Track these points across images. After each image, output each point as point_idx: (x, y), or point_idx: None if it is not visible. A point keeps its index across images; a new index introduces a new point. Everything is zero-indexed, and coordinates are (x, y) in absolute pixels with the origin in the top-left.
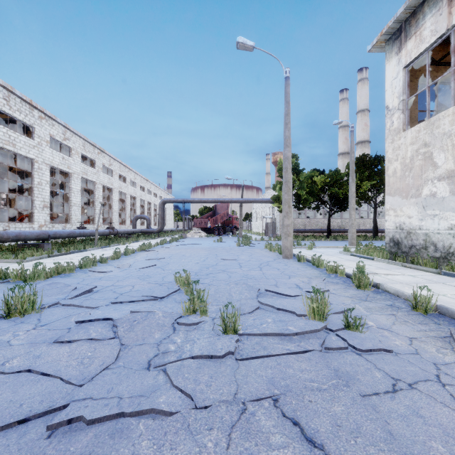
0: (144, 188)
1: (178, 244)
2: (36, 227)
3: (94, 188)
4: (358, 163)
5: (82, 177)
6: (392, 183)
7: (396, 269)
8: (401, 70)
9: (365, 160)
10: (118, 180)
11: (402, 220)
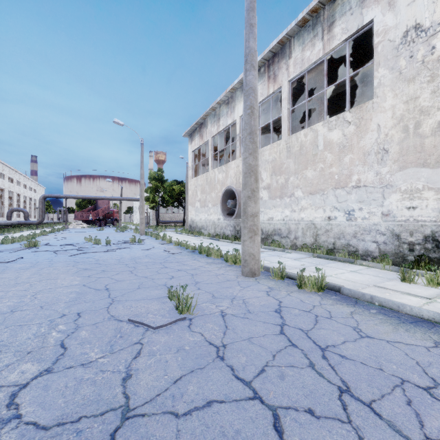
0: (13, 179)
1: (68, 232)
2: None
3: None
4: None
5: None
6: (190, 200)
7: (183, 236)
8: (191, 152)
9: None
10: None
11: (192, 216)
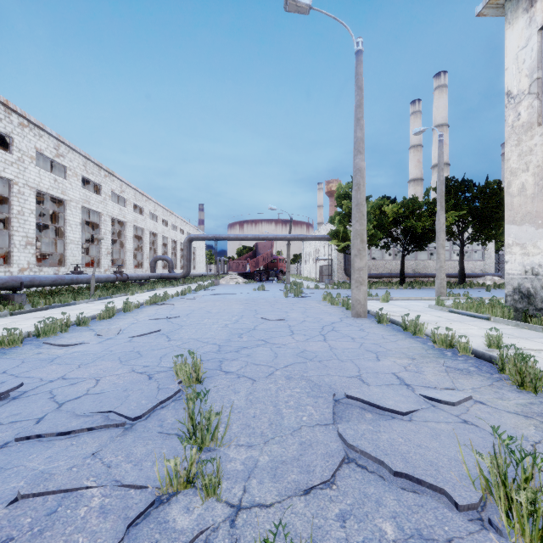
0: (168, 223)
1: (206, 294)
2: (15, 272)
3: (100, 220)
4: None
5: (83, 206)
6: (518, 206)
7: (539, 337)
8: (534, 33)
9: (449, 184)
10: (132, 212)
11: (536, 260)
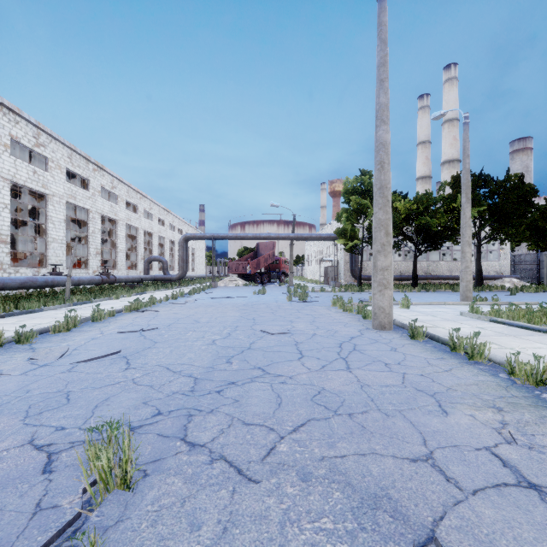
0: (164, 222)
1: (200, 298)
2: None
3: (88, 218)
4: (455, 184)
5: (68, 202)
6: None
7: None
8: None
9: None
10: (125, 210)
11: None
